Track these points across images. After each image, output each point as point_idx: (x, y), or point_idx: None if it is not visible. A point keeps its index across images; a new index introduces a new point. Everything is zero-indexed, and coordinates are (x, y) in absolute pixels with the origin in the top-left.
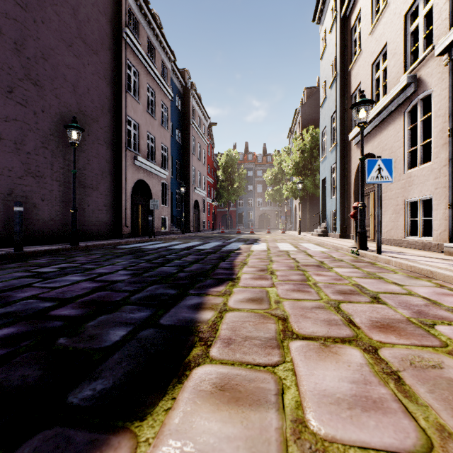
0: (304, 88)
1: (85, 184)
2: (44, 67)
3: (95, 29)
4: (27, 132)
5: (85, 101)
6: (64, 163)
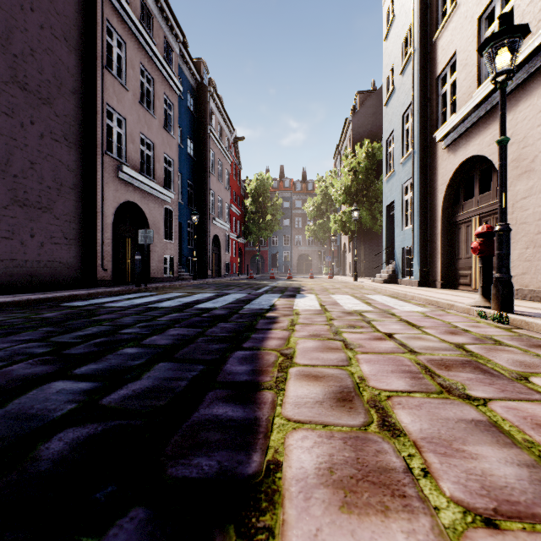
0: (357, 92)
1: (25, 201)
2: None
3: None
4: None
5: (26, 68)
6: None
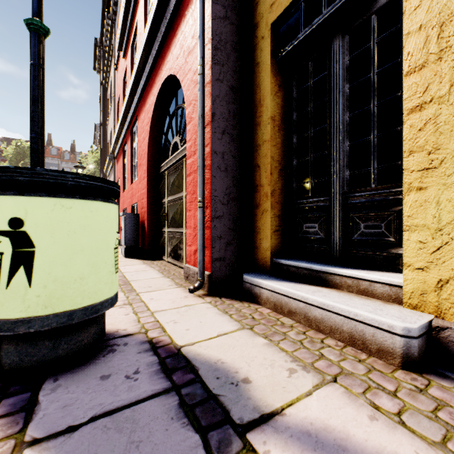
0: None
1: None
2: None
3: None
4: None
5: None
6: None
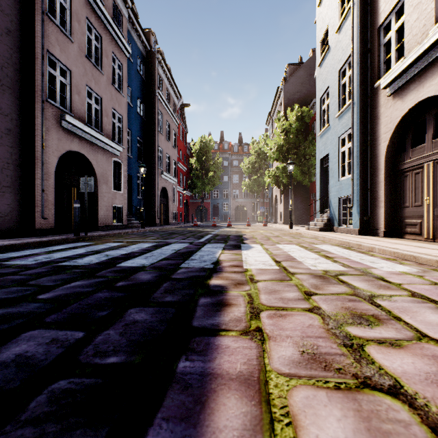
0: (287, 65)
1: None
2: None
3: None
4: None
5: None
6: None
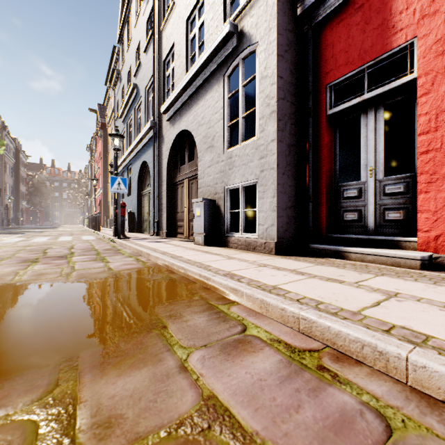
0: None
1: None
2: None
3: None
4: None
5: None
6: None
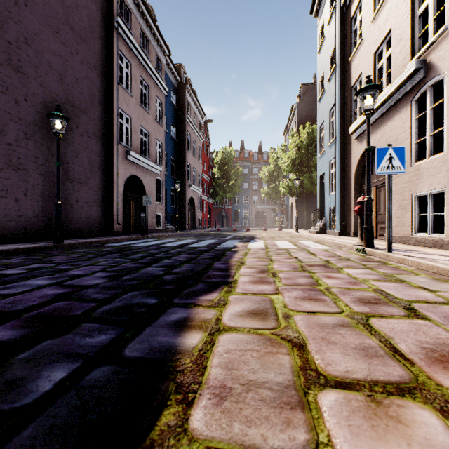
0: (301, 85)
1: (73, 178)
2: (27, 53)
3: (85, 16)
4: (8, 122)
5: (74, 91)
6: (50, 156)
